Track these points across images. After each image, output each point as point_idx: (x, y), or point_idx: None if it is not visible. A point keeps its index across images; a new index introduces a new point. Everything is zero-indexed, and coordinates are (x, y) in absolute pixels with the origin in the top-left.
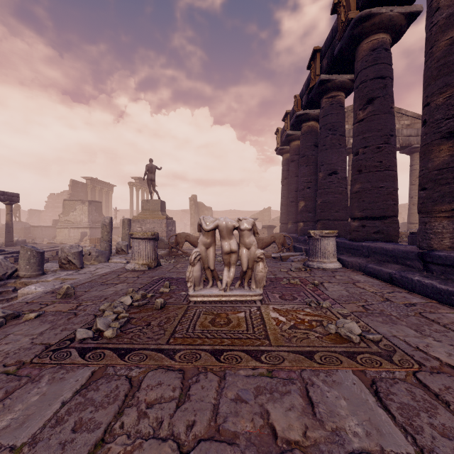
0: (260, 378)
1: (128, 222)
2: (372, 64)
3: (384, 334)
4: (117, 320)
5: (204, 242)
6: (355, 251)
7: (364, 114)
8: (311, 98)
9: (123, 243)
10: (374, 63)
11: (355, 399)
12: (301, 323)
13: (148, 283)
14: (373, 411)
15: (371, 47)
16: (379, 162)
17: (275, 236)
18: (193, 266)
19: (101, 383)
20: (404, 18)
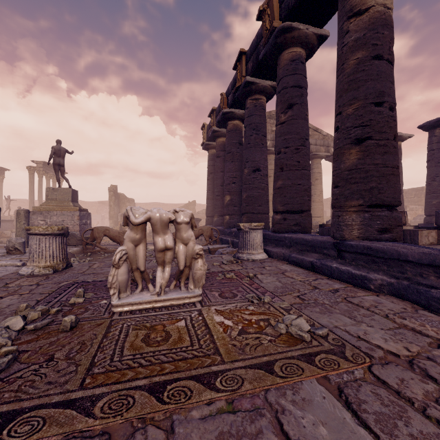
0: (221, 417)
1: (26, 214)
2: (292, 73)
3: (327, 326)
4: None
5: (132, 239)
6: (279, 242)
7: (286, 117)
8: (237, 98)
9: (16, 240)
10: (293, 73)
11: (333, 421)
12: (249, 325)
13: (53, 292)
14: (356, 434)
15: (291, 57)
16: (298, 162)
17: (203, 229)
18: (117, 268)
19: None
20: (316, 39)
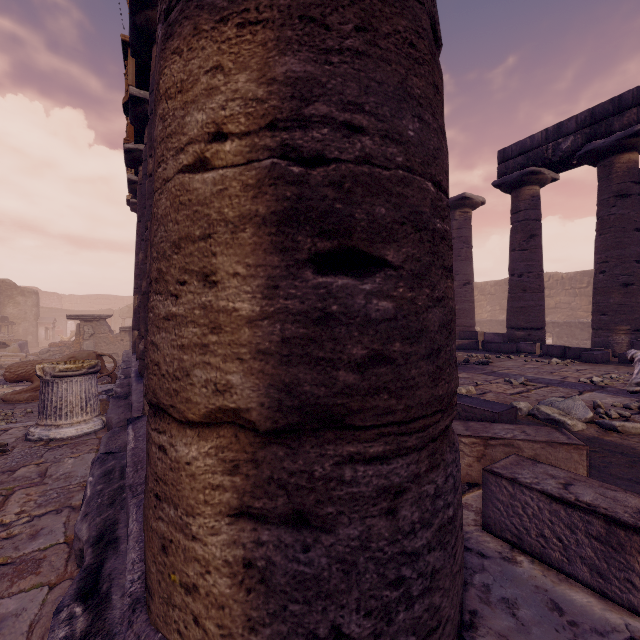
0: None
1: None
2: None
3: None
4: None
5: None
6: None
7: None
8: (133, 125)
9: None
10: None
11: None
12: None
13: None
14: None
15: None
16: None
17: (78, 357)
18: None
19: None
20: None
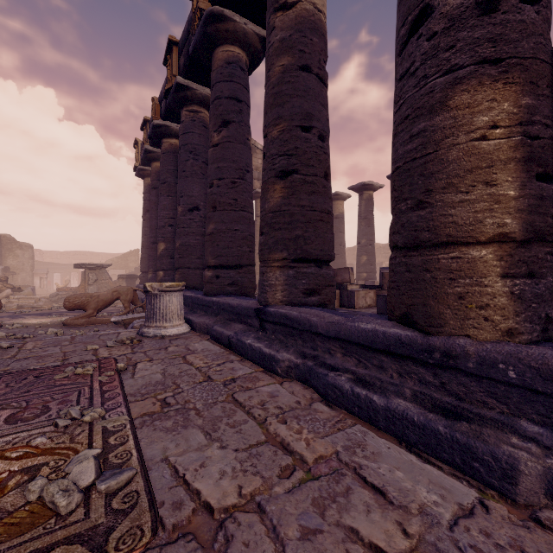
0: None
1: None
2: (228, 79)
3: (151, 460)
4: None
5: None
6: (208, 308)
7: (219, 138)
8: (169, 106)
9: None
10: (229, 79)
11: None
12: None
13: None
14: None
15: (226, 58)
16: (235, 200)
17: (120, 291)
18: None
19: None
20: (259, 41)
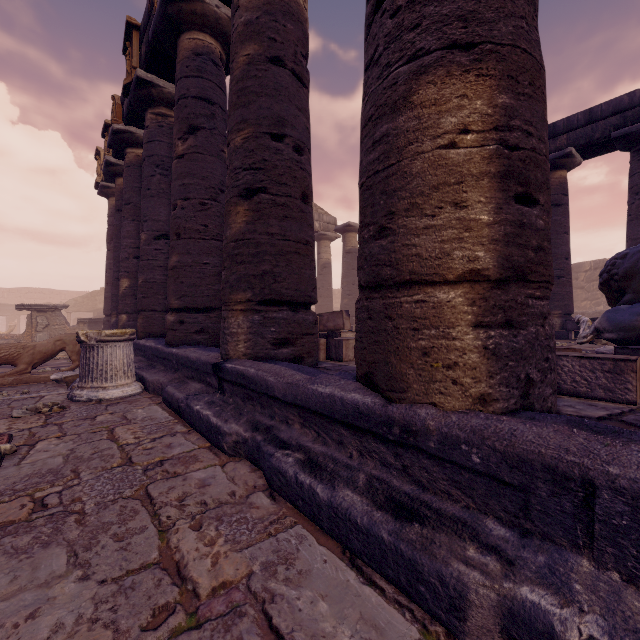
0: None
1: None
2: (196, 74)
3: None
4: None
5: None
6: (168, 362)
7: (185, 148)
8: (131, 106)
9: None
10: (198, 74)
11: None
12: None
13: None
14: None
15: (194, 48)
16: (204, 226)
17: (65, 339)
18: None
19: None
20: None
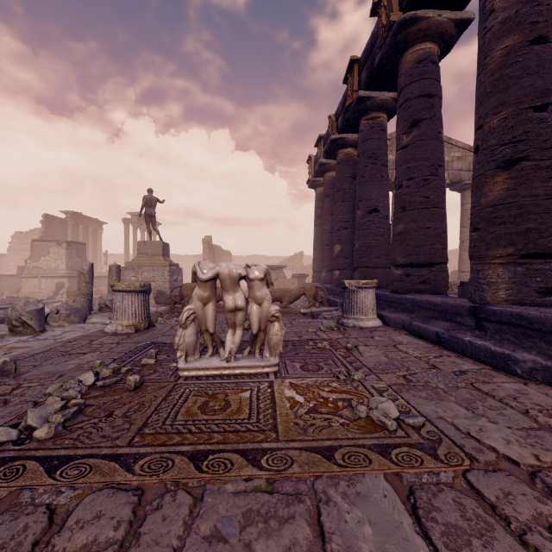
0: (255, 495)
1: (117, 269)
2: (418, 78)
3: (428, 415)
4: (61, 411)
5: (200, 297)
6: (398, 305)
7: (409, 139)
8: (347, 120)
9: (107, 297)
10: (420, 78)
11: (385, 523)
12: (324, 403)
13: (129, 351)
14: (408, 542)
15: (416, 58)
16: (426, 198)
17: (305, 287)
18: (184, 329)
19: (1, 522)
20: (454, 26)
